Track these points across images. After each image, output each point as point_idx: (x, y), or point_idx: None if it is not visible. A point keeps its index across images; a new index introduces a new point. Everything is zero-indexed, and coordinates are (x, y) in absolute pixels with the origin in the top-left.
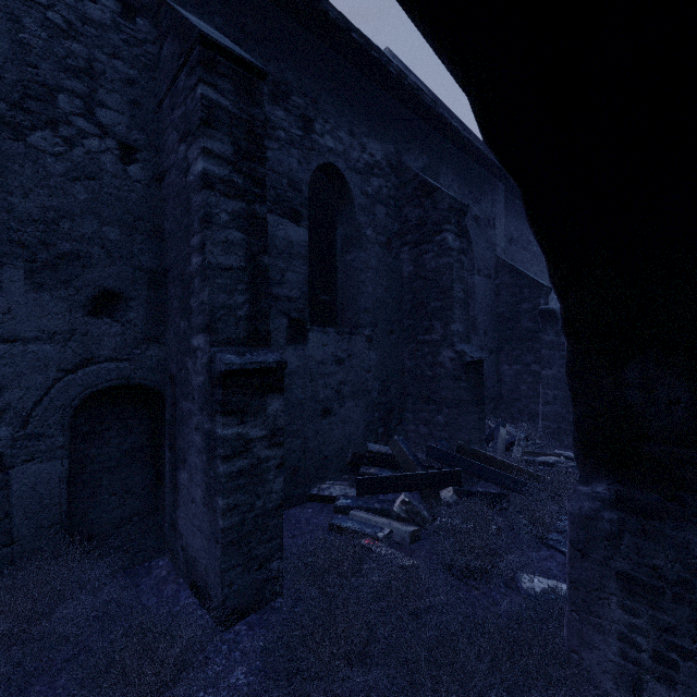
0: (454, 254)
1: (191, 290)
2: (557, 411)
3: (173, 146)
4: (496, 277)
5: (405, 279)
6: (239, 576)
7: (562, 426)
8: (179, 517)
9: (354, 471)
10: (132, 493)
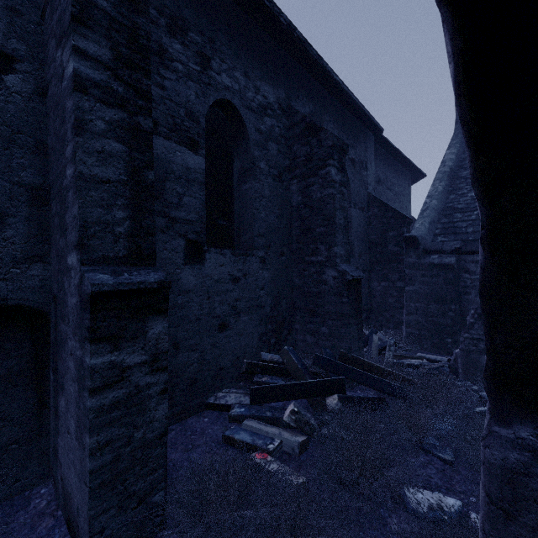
0: (337, 186)
1: (66, 204)
2: (418, 320)
3: (53, 55)
4: (368, 210)
5: (294, 208)
6: (112, 519)
7: (422, 332)
8: (59, 445)
9: (249, 378)
10: (9, 420)
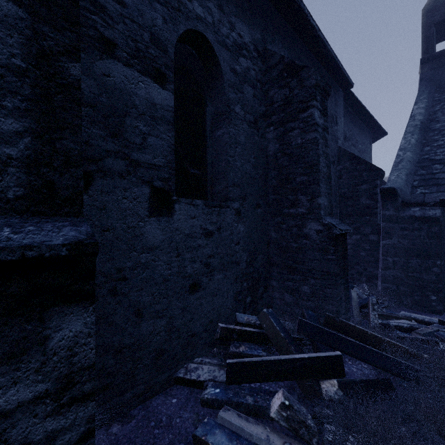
0: (320, 130)
1: None
2: (396, 275)
3: None
4: (338, 163)
5: (271, 157)
6: None
7: (401, 288)
8: None
9: (223, 343)
10: None
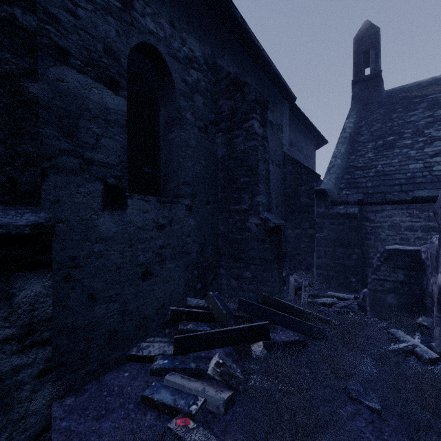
0: (259, 138)
1: None
2: (326, 262)
3: None
4: (283, 167)
5: (219, 159)
6: None
7: (330, 273)
8: None
9: (174, 325)
10: None
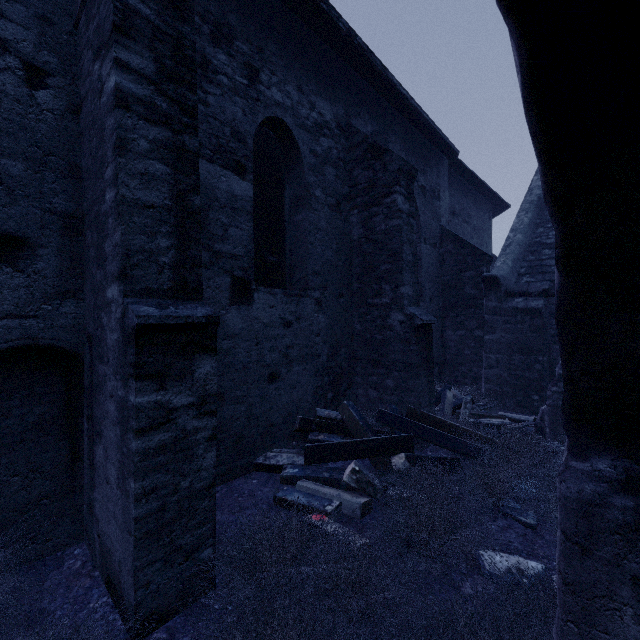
0: (404, 216)
1: (105, 232)
2: (499, 374)
3: (88, 68)
4: (440, 246)
5: (355, 242)
6: (158, 573)
7: (504, 388)
8: (95, 499)
9: (302, 437)
10: (40, 472)
